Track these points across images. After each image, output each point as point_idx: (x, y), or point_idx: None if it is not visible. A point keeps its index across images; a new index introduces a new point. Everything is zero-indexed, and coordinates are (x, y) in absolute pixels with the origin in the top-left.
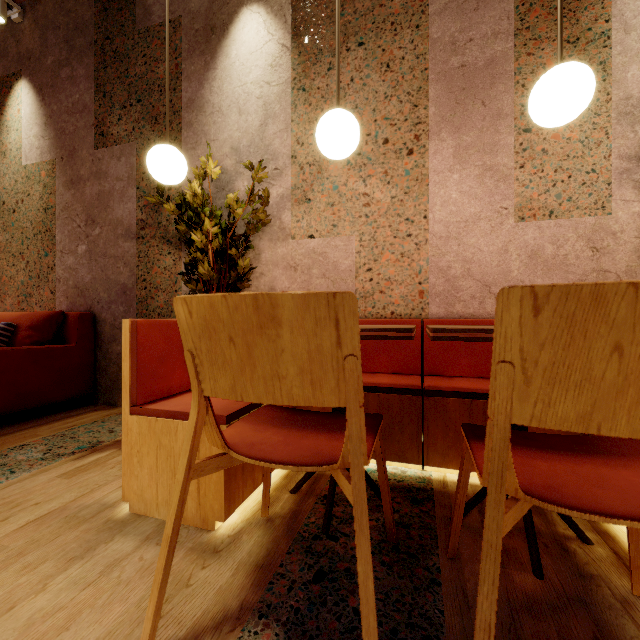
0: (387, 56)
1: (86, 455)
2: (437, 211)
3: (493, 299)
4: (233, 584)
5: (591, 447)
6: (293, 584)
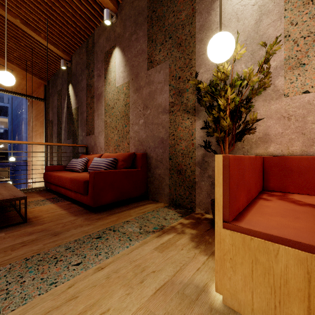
0: None
1: (161, 235)
2: None
3: None
4: None
5: None
6: None
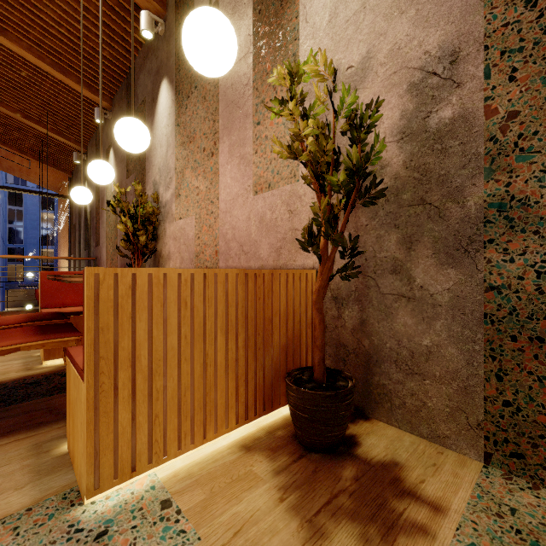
0: (204, 91)
1: None
2: (222, 194)
3: (244, 255)
4: (12, 377)
5: (53, 333)
6: (22, 382)
